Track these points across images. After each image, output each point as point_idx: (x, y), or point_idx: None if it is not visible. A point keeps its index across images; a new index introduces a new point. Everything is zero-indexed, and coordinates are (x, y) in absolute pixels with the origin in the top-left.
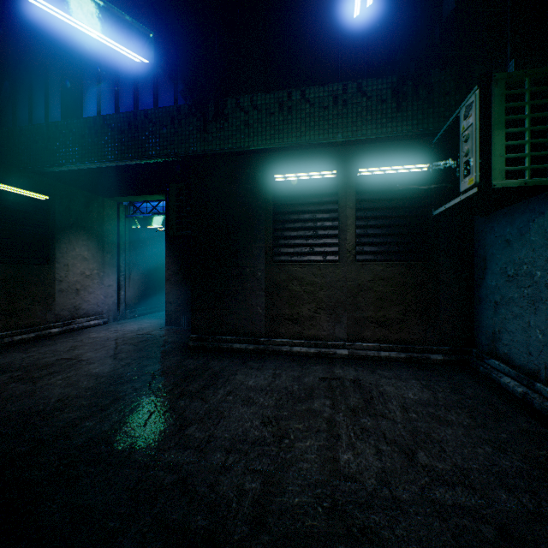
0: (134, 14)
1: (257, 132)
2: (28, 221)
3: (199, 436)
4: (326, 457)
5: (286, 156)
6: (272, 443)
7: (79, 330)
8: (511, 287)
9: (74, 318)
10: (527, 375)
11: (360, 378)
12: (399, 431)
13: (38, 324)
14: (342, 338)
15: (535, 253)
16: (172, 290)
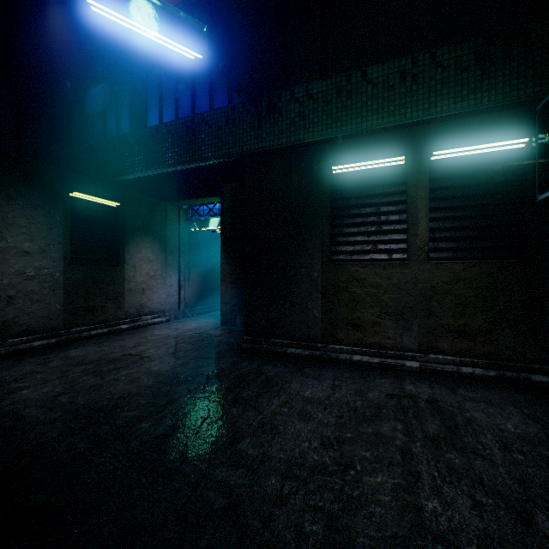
0: (188, 9)
1: (312, 123)
2: (102, 226)
3: (252, 453)
4: (404, 502)
5: (345, 145)
6: (335, 473)
7: (144, 327)
8: None
9: (141, 315)
10: None
11: (437, 397)
12: (501, 477)
13: (110, 320)
14: (412, 348)
15: None
16: (227, 291)
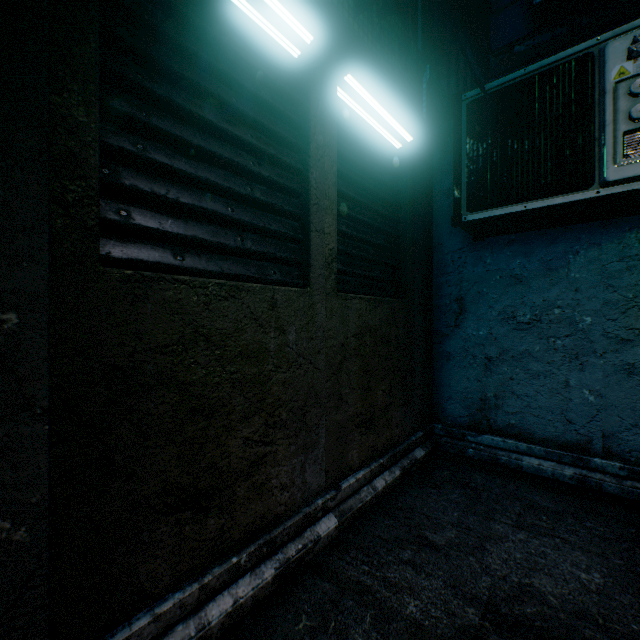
0: None
1: None
2: None
3: None
4: None
5: None
6: None
7: None
8: (526, 337)
9: None
10: (562, 449)
11: (475, 594)
12: None
13: None
14: (319, 487)
15: (581, 294)
16: None
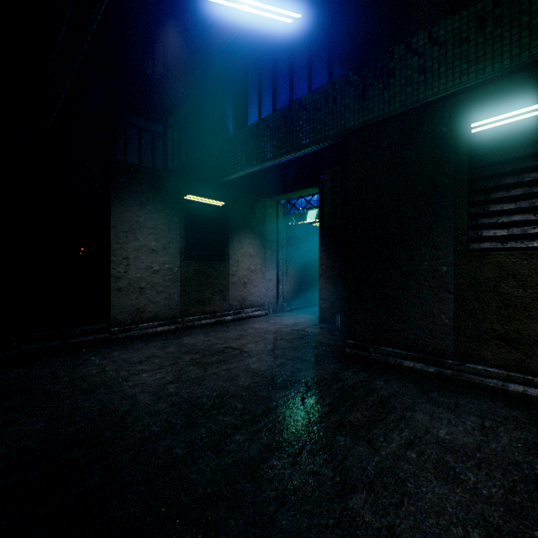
0: None
1: (437, 75)
2: (210, 225)
3: (371, 521)
4: None
5: (493, 89)
6: None
7: (245, 319)
8: None
9: (242, 308)
10: None
11: None
12: None
13: (217, 311)
14: None
15: None
16: (325, 286)
